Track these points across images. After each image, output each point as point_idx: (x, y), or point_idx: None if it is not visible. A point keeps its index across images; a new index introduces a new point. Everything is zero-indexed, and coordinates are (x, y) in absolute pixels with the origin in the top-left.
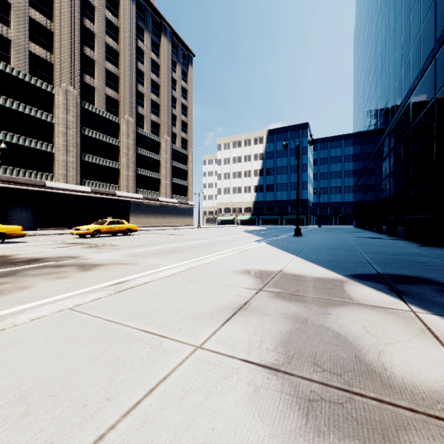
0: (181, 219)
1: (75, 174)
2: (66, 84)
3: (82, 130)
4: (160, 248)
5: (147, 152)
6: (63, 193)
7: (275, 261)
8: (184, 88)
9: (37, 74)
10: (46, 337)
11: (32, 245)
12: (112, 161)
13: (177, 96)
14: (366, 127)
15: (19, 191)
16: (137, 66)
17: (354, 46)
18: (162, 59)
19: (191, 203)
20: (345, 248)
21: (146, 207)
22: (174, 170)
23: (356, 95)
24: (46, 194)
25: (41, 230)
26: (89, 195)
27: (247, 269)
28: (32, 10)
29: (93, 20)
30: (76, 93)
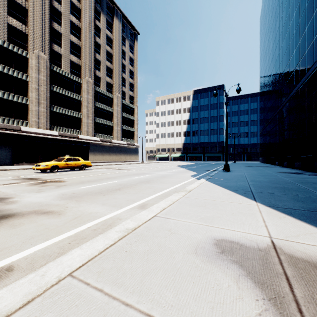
0: (129, 156)
1: (46, 121)
2: (38, 50)
3: (51, 87)
4: (103, 185)
5: (103, 105)
6: (35, 136)
7: (239, 213)
8: (131, 58)
9: (14, 42)
10: None
11: None
12: (75, 112)
13: (126, 64)
14: (275, 83)
15: None
16: (95, 39)
17: (261, 24)
18: (115, 35)
19: (136, 144)
20: (293, 187)
21: (102, 147)
22: (124, 119)
23: (264, 61)
24: (21, 137)
25: (17, 165)
26: (57, 138)
27: (214, 239)
28: None
29: (60, 2)
30: (46, 58)
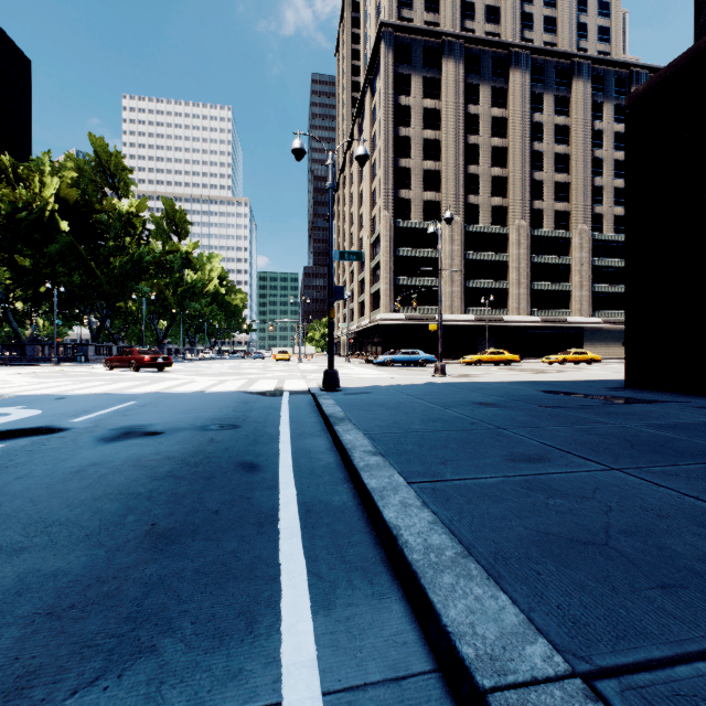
0: None
1: (526, 305)
2: (518, 220)
3: (531, 259)
4: None
5: (607, 260)
6: (515, 326)
7: None
8: None
9: (495, 222)
10: (600, 373)
11: (530, 367)
12: (562, 284)
13: None
14: None
15: (485, 327)
16: (592, 156)
17: None
18: None
19: None
20: None
21: (605, 333)
22: None
23: None
24: (502, 328)
25: None
26: (539, 325)
27: None
28: (492, 169)
29: (541, 138)
30: (526, 224)
